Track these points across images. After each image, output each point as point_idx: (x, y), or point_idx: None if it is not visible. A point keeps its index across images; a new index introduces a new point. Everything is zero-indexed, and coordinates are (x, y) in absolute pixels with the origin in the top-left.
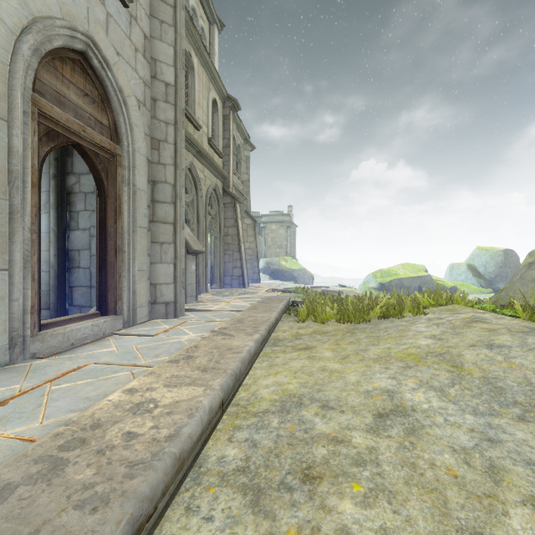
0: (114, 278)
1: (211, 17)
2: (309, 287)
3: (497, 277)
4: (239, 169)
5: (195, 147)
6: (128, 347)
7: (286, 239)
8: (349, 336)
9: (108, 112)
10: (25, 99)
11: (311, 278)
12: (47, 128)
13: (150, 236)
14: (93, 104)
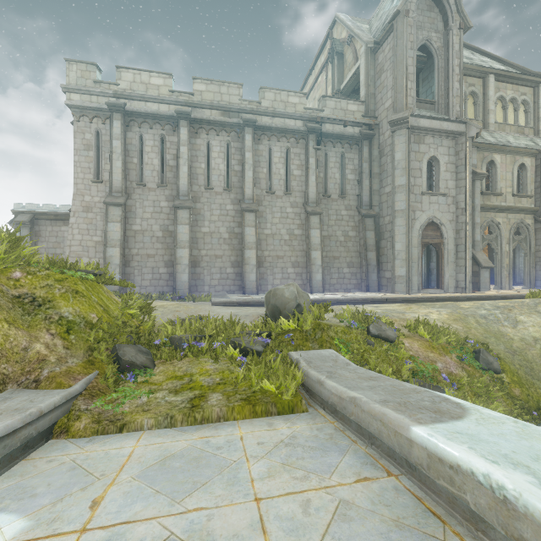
0: (441, 278)
1: (533, 84)
2: None
3: None
4: None
5: (495, 209)
6: None
7: None
8: None
9: (439, 231)
10: (420, 241)
11: None
12: (424, 244)
13: (455, 264)
14: (435, 231)
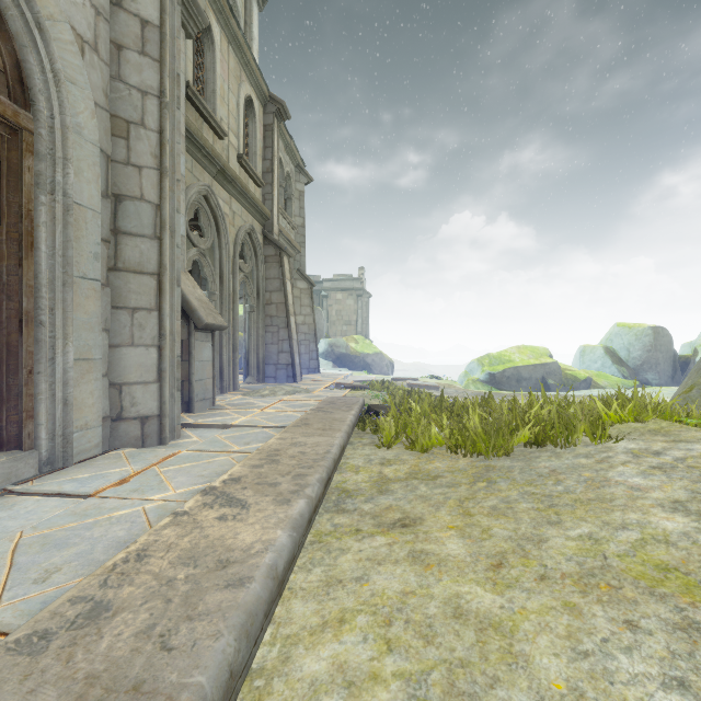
0: (17, 377)
1: None
2: (390, 379)
3: (645, 364)
4: (289, 209)
5: (214, 163)
6: (6, 536)
7: (356, 312)
8: (485, 490)
9: None
10: None
11: (390, 366)
12: None
13: (108, 295)
14: None
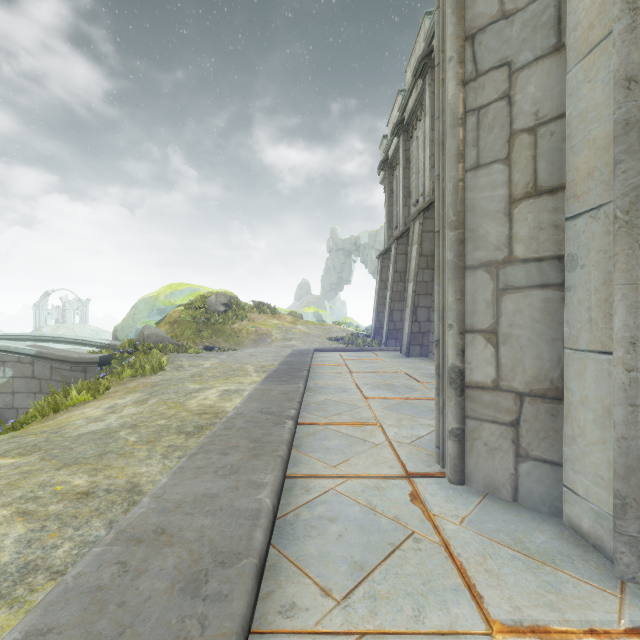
0: None
1: None
2: None
3: None
4: None
5: None
6: None
7: None
8: None
9: None
10: None
11: None
12: None
13: None
14: None
